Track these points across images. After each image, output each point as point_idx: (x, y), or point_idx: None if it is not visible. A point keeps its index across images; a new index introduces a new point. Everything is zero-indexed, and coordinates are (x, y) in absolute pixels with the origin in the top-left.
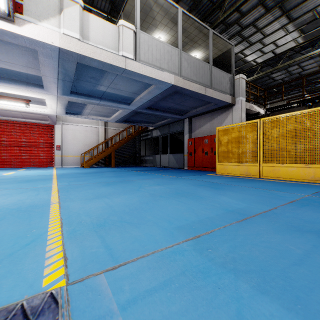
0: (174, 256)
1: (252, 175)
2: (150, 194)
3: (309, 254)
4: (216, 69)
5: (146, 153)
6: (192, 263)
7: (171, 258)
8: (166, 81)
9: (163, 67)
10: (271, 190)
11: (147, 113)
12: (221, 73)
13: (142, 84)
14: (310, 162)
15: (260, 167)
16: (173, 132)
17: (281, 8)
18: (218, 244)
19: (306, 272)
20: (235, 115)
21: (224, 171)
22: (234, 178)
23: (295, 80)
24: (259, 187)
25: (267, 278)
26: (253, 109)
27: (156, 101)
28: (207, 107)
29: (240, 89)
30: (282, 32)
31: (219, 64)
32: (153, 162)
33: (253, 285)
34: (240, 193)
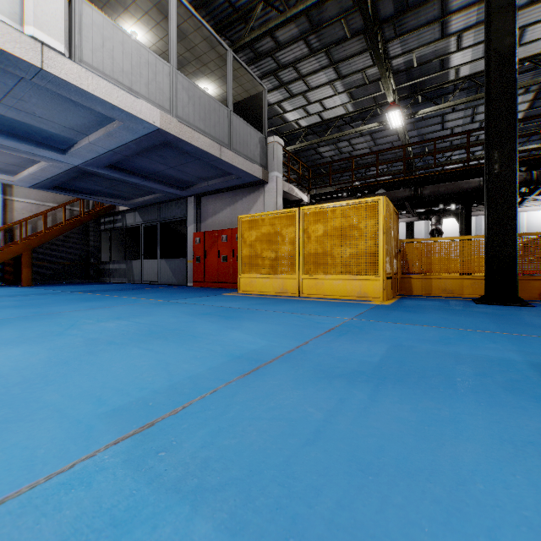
0: (61, 497)
1: (290, 292)
2: (86, 340)
3: (332, 416)
4: (239, 119)
5: (113, 257)
6: (102, 503)
7: (47, 506)
8: (144, 119)
9: (138, 89)
10: (309, 314)
11: (109, 177)
12: (247, 127)
13: (91, 114)
14: (357, 272)
15: (300, 281)
16: (167, 219)
17: (328, 55)
18: (186, 433)
19: (320, 454)
20: (269, 200)
21: (250, 287)
22: (263, 299)
23: (344, 160)
24: (295, 310)
25: (254, 490)
26: (294, 193)
27: (128, 156)
28: (226, 180)
29: (275, 159)
30: (330, 90)
31: (247, 115)
32: (128, 275)
33: (222, 518)
34: (264, 323)
